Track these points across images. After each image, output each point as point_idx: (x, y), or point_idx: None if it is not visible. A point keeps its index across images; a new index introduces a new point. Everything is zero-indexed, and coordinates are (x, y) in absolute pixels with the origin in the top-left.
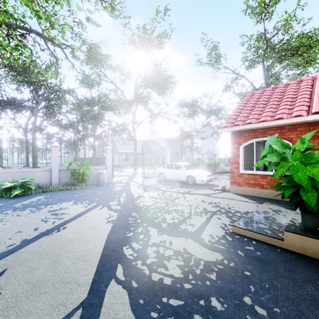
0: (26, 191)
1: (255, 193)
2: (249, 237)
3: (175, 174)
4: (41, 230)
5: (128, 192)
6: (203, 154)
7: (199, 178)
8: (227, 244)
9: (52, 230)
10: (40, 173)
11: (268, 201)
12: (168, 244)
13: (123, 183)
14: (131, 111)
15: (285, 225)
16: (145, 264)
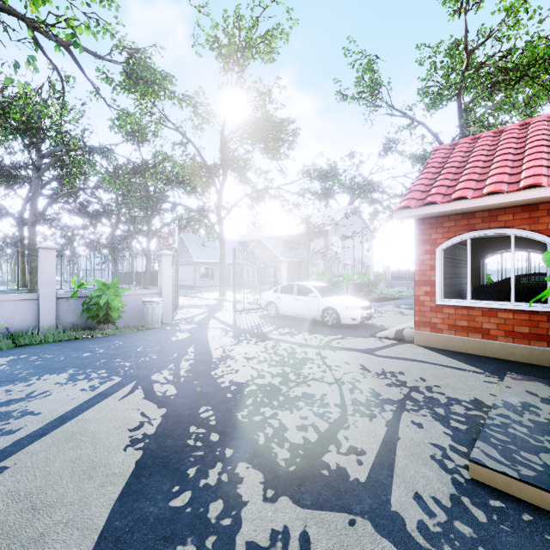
0: None
1: (471, 347)
2: (530, 502)
3: (299, 305)
4: None
5: (202, 344)
6: (347, 265)
7: (347, 314)
8: (483, 545)
9: None
10: (13, 304)
11: (504, 366)
12: None
13: (196, 322)
14: (215, 186)
15: None
16: None
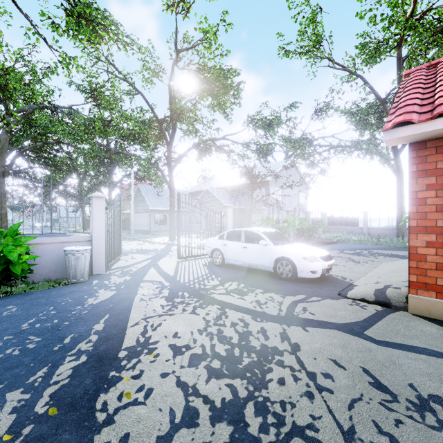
0: None
1: None
2: None
3: (247, 254)
4: None
5: (120, 313)
6: (289, 211)
7: (306, 265)
8: None
9: None
10: None
11: None
12: None
13: (132, 273)
14: (165, 138)
15: None
16: None
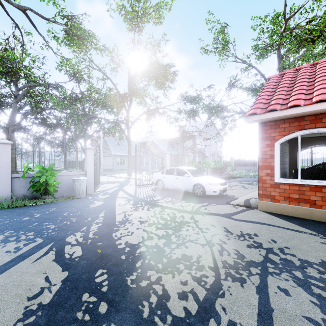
0: None
1: (301, 213)
2: None
3: (177, 182)
4: None
5: (110, 210)
6: (207, 156)
7: (210, 188)
8: None
9: None
10: None
11: None
12: None
13: (109, 193)
14: (125, 107)
15: None
16: None
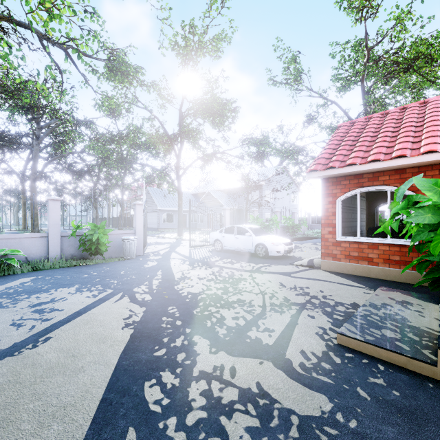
0: (5, 269)
1: (360, 271)
2: (370, 354)
3: (238, 242)
4: (4, 344)
5: (167, 269)
6: (276, 212)
7: (274, 248)
8: (335, 372)
9: (24, 343)
10: (30, 240)
11: (381, 283)
12: (229, 375)
13: (161, 255)
14: (175, 151)
15: (427, 332)
16: (183, 427)
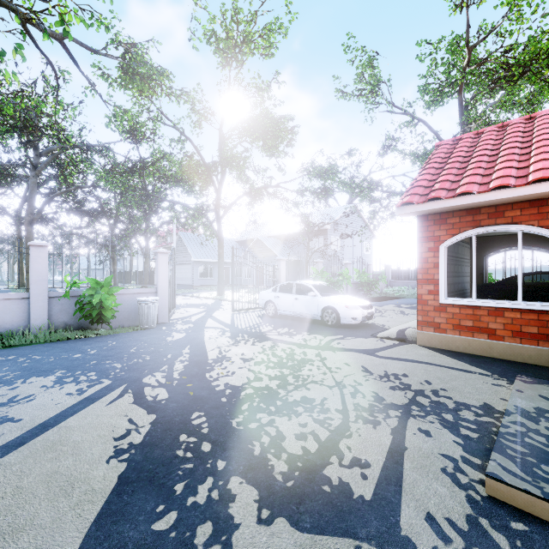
0: None
1: (476, 348)
2: None
3: (298, 304)
4: None
5: (198, 345)
6: (347, 264)
7: (348, 313)
8: None
9: None
10: (3, 304)
11: (512, 368)
12: None
13: (192, 322)
14: (213, 184)
15: None
16: None
